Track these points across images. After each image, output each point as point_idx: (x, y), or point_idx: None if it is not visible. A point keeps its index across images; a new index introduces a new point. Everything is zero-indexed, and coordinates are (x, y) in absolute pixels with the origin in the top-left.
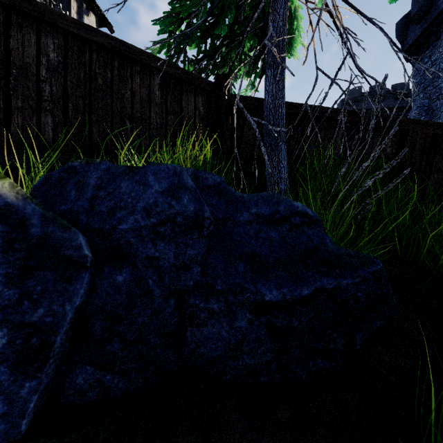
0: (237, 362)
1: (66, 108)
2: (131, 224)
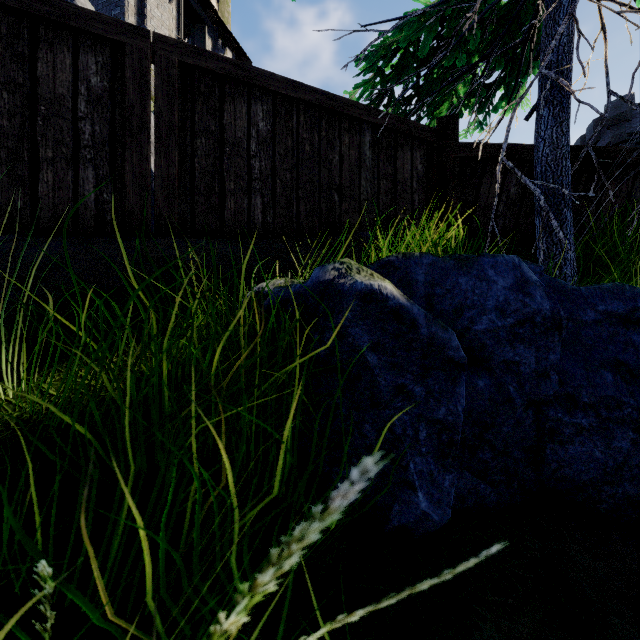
0: (616, 489)
1: (274, 185)
2: (487, 325)
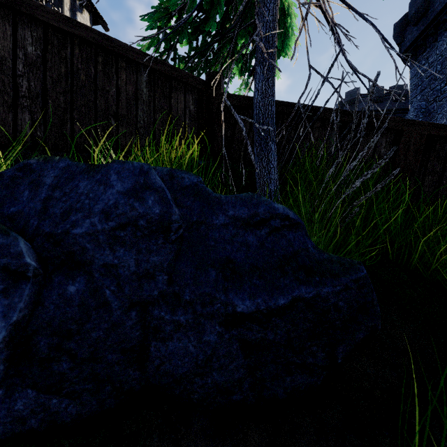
0: (206, 379)
1: (46, 104)
2: (87, 228)
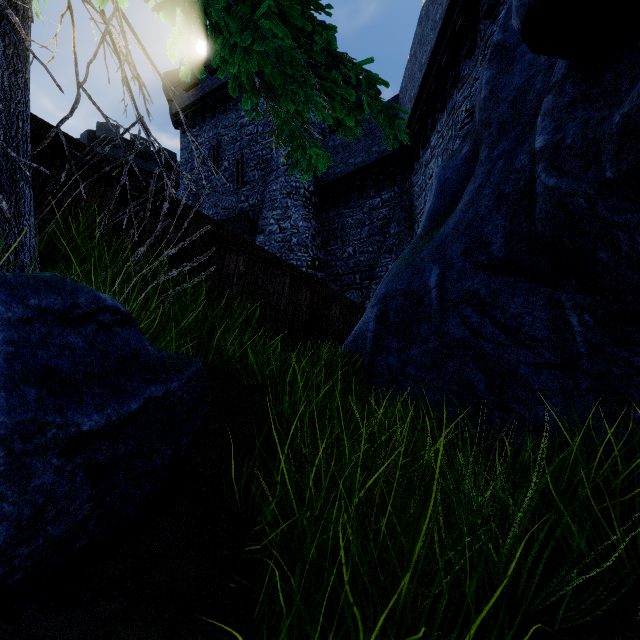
0: (36, 542)
1: None
2: None
